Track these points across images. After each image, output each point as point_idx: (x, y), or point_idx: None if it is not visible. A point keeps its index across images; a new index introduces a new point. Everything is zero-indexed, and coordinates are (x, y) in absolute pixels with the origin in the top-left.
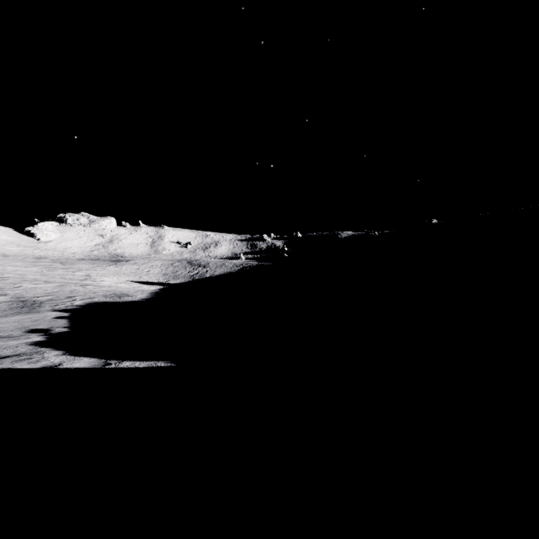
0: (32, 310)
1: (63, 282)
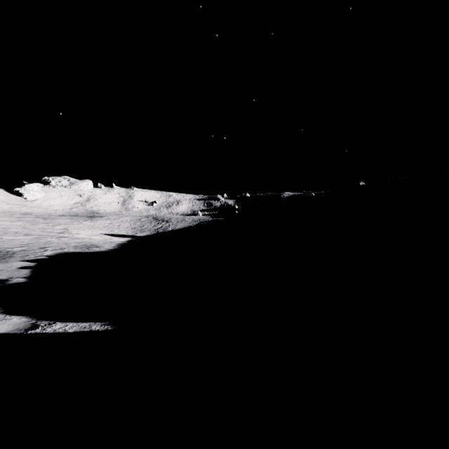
0: (1, 260)
1: (41, 235)
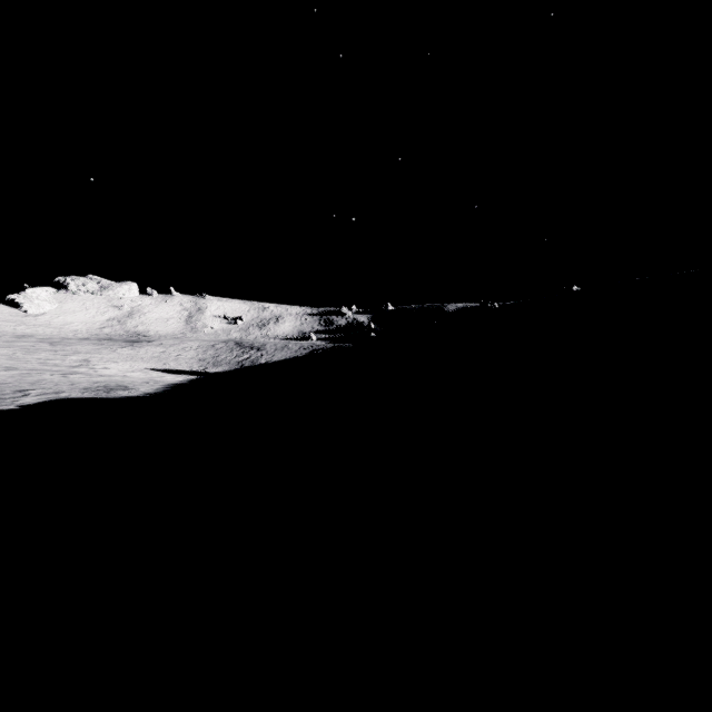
0: None
1: (36, 369)
